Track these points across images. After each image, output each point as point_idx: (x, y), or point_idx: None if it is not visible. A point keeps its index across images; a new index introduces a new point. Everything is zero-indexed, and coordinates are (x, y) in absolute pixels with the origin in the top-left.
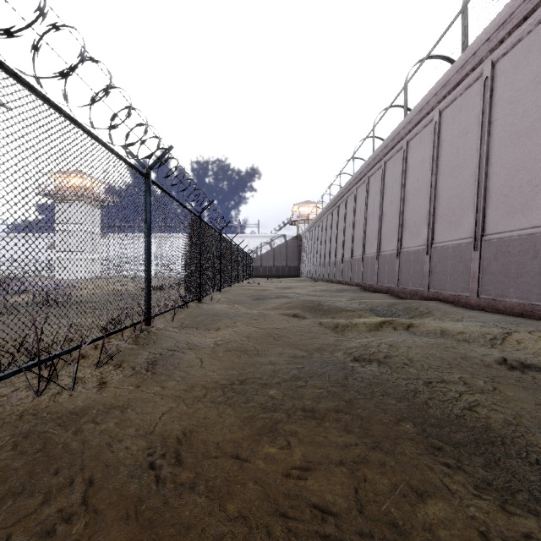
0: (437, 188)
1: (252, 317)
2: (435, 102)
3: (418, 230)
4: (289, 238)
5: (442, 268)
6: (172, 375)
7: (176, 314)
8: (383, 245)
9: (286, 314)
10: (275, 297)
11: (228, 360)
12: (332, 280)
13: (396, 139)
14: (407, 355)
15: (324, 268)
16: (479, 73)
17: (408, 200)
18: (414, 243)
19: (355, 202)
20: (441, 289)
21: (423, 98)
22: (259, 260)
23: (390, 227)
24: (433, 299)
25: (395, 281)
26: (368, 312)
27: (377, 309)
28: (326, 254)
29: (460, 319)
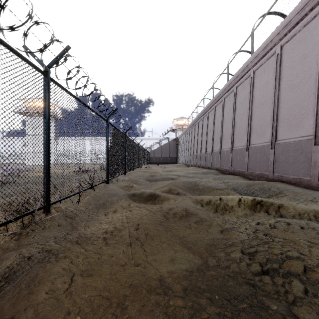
0: (279, 101)
1: (145, 198)
2: (277, 40)
3: (263, 131)
4: (171, 140)
5: (285, 158)
6: None
7: (84, 195)
8: (235, 143)
9: (171, 193)
10: (162, 179)
11: (110, 270)
12: (199, 165)
13: (245, 70)
14: None
15: (193, 158)
16: (317, 11)
17: (255, 111)
18: (260, 140)
19: (214, 115)
20: (284, 174)
21: (268, 38)
22: (153, 153)
23: (240, 131)
24: (277, 181)
25: (245, 167)
26: (232, 191)
27: (239, 189)
28: (194, 149)
29: (313, 199)
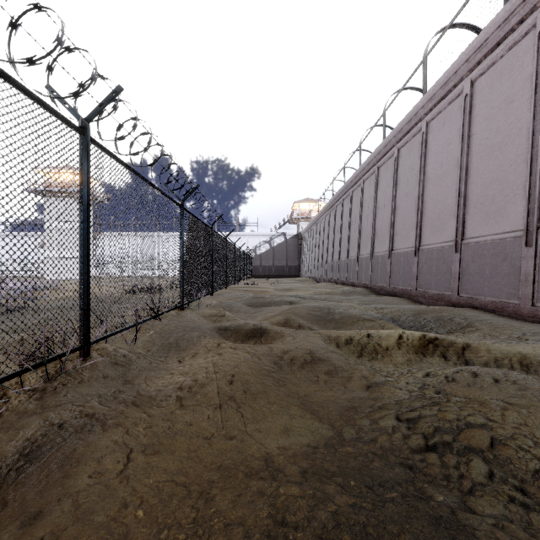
0: (468, 173)
1: (245, 333)
2: (466, 71)
3: (442, 224)
4: (289, 237)
5: (477, 268)
6: (39, 522)
7: (144, 330)
8: (396, 242)
9: (288, 326)
10: (274, 302)
11: (187, 445)
12: (336, 280)
13: (412, 120)
14: (534, 441)
15: (326, 268)
16: (530, 24)
17: (429, 190)
18: (437, 238)
19: (362, 196)
20: (476, 294)
21: (450, 67)
22: (259, 260)
23: (405, 222)
24: (465, 306)
25: (412, 283)
26: (390, 323)
27: (400, 319)
28: (329, 252)
29: (522, 336)
